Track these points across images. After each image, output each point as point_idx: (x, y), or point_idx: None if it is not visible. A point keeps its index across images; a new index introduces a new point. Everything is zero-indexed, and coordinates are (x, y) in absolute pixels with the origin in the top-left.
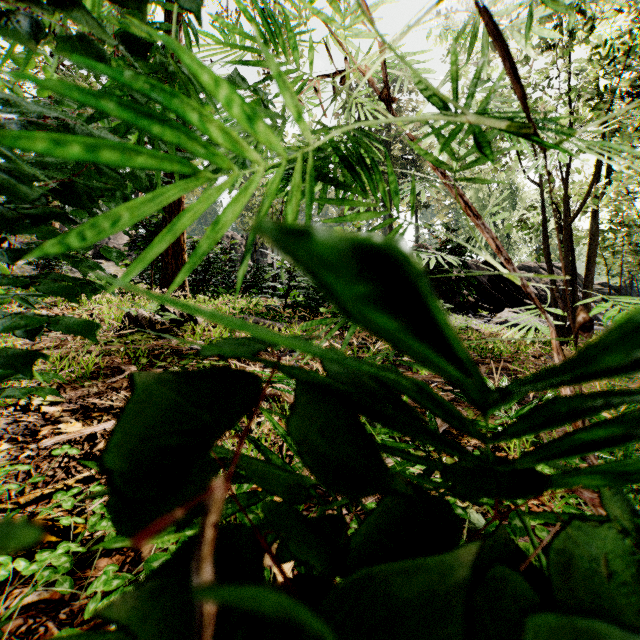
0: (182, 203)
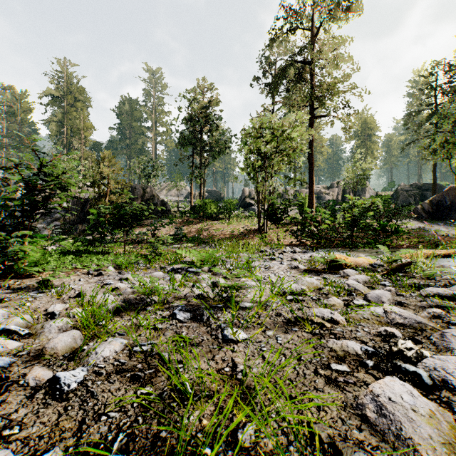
0: (313, 197)
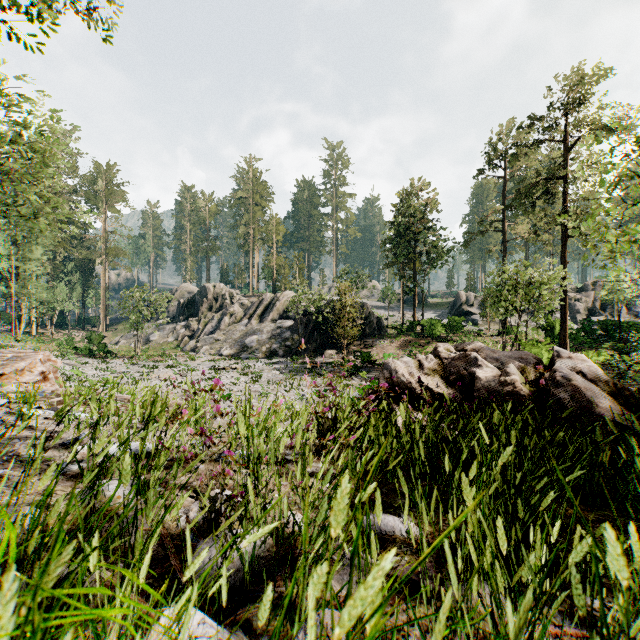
0: (566, 324)
